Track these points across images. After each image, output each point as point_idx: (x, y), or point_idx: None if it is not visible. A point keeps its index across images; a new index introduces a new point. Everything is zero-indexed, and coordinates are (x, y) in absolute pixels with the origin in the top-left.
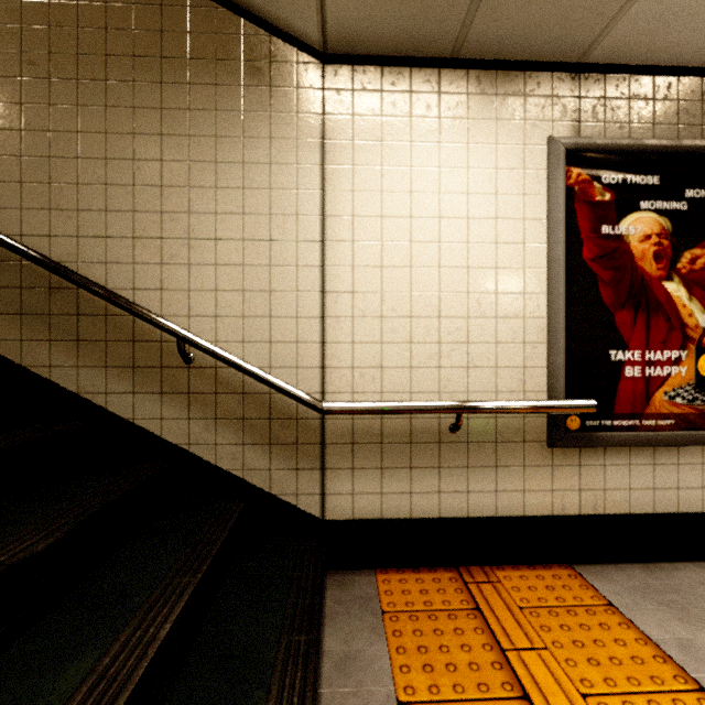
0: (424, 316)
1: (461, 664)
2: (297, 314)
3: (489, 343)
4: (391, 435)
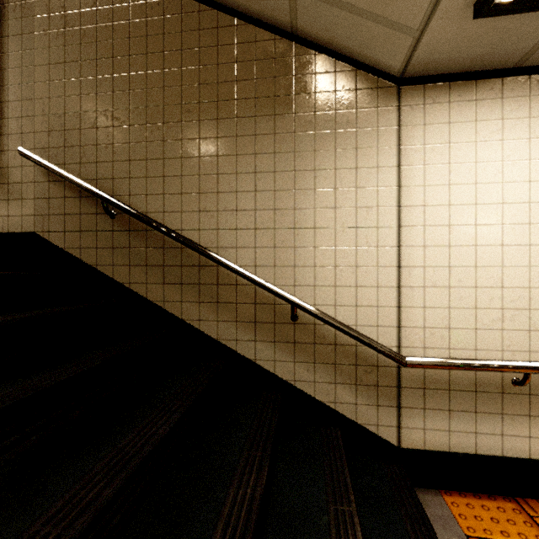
0: (488, 286)
1: None
2: (378, 284)
3: None
4: (458, 384)
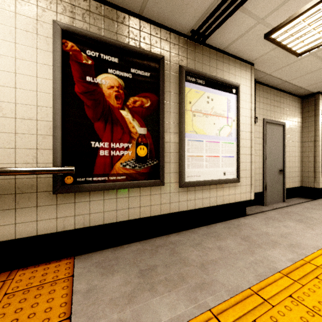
0: None
1: None
2: None
3: (10, 133)
4: None
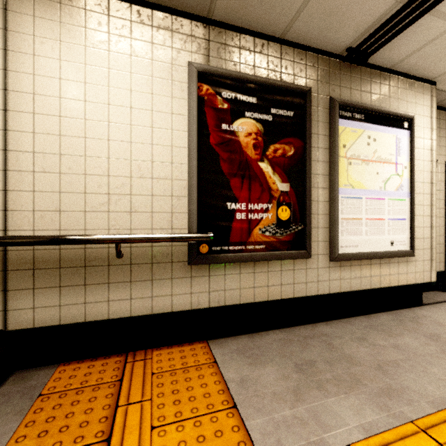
0: (96, 174)
1: (74, 425)
2: None
3: (147, 195)
4: (68, 261)
